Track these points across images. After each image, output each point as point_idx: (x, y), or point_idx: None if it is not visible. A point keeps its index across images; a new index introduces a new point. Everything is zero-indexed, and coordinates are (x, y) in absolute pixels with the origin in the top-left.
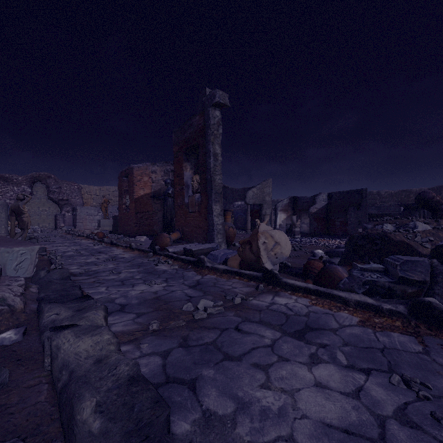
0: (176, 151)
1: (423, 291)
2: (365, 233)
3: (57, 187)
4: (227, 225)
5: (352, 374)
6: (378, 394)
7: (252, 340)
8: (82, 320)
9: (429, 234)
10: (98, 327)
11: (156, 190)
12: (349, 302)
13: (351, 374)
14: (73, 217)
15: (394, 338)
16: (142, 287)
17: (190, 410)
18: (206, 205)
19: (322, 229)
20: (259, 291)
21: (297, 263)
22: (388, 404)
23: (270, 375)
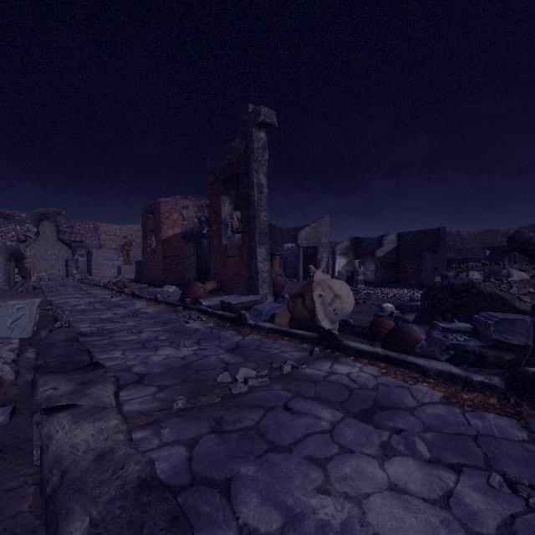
0: (212, 181)
1: (524, 358)
2: (446, 283)
3: (68, 226)
4: (274, 272)
5: (438, 472)
6: (474, 501)
7: (306, 423)
8: (83, 399)
9: (528, 285)
10: (104, 409)
11: (188, 229)
12: (428, 371)
13: (436, 471)
14: (87, 263)
15: (490, 421)
16: (167, 351)
17: (222, 526)
18: (249, 248)
19: (391, 277)
20: (314, 357)
21: (362, 320)
22: (489, 517)
23: (330, 473)
